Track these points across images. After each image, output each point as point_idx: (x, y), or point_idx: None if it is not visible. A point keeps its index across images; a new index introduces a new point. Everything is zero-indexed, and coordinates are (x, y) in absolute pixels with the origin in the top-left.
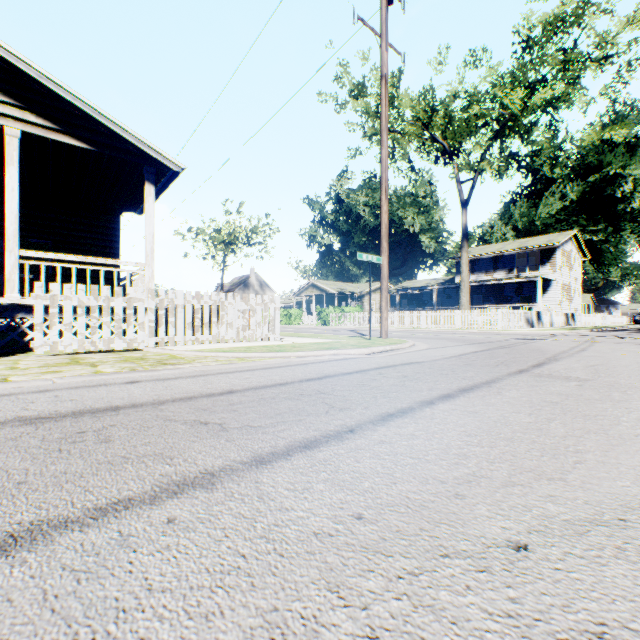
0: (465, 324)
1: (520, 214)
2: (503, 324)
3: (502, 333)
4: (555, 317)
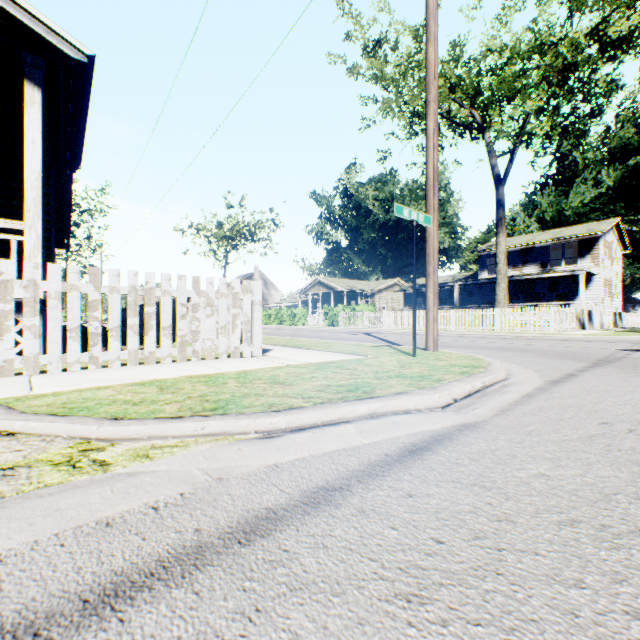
0: (505, 325)
1: (548, 203)
2: (555, 326)
3: (571, 338)
4: (604, 317)
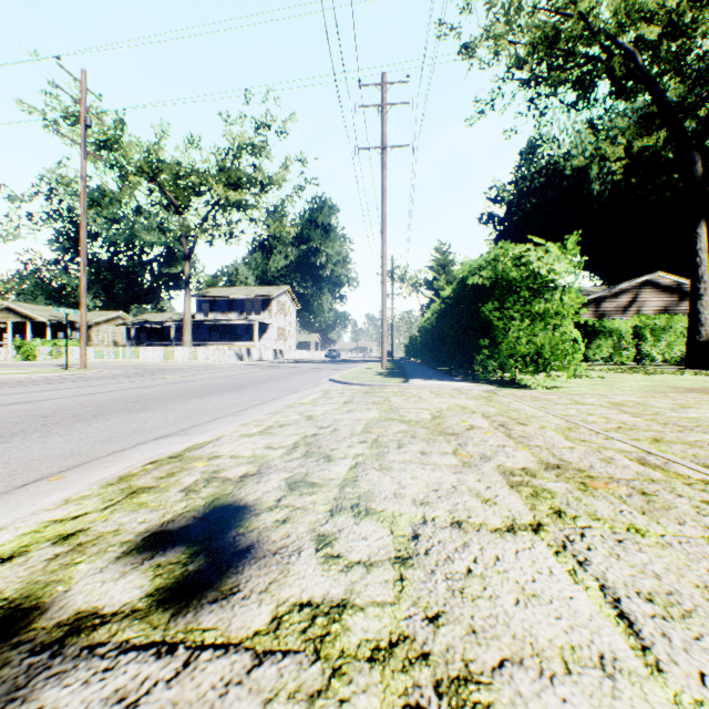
0: (186, 358)
1: (256, 264)
2: (215, 358)
3: (202, 365)
4: (265, 353)
